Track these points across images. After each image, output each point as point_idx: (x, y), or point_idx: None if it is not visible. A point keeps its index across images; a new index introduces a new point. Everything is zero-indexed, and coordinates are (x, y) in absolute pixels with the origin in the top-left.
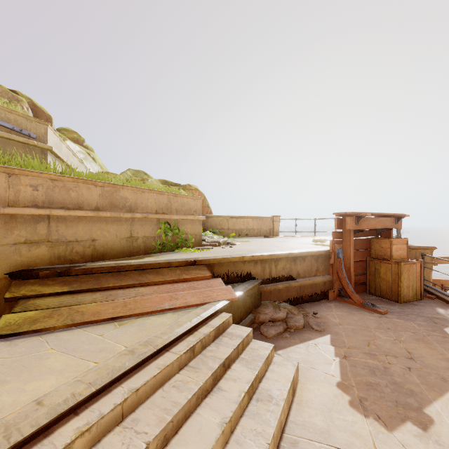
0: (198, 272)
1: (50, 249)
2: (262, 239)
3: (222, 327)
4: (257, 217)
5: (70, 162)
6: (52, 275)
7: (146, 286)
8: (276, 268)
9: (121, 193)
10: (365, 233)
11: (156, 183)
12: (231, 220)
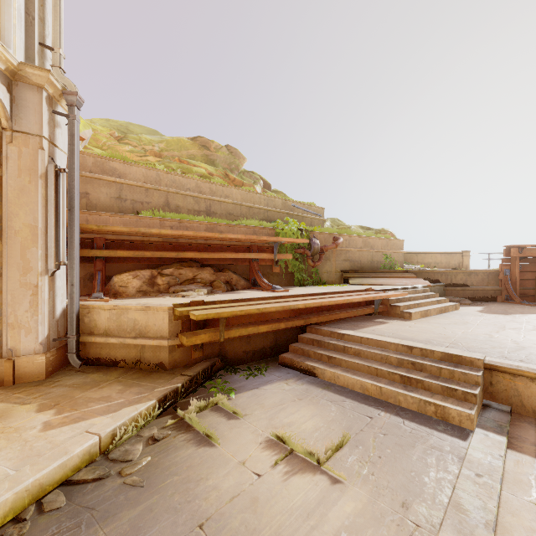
0: (409, 275)
1: (349, 263)
2: None
3: (425, 291)
4: (445, 252)
5: None
6: (353, 272)
7: (388, 278)
8: (455, 278)
9: (368, 240)
10: (535, 260)
11: (356, 229)
12: (419, 255)
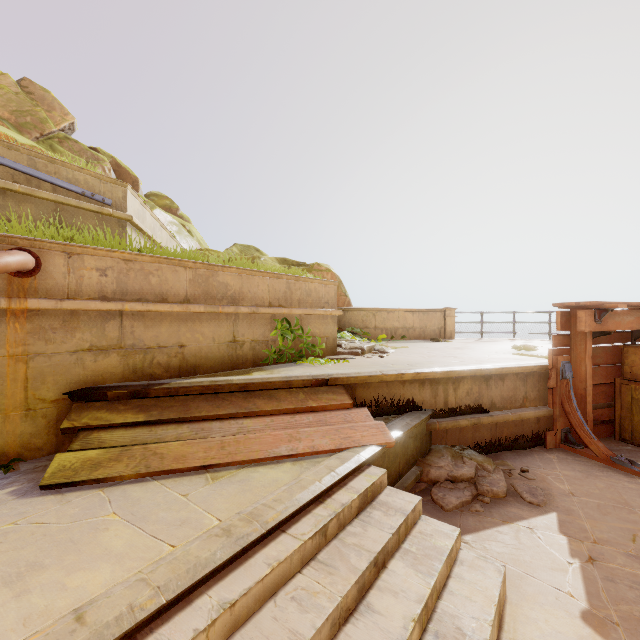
0: (331, 397)
1: (123, 359)
2: (429, 344)
3: (371, 493)
4: (420, 309)
5: (157, 236)
6: (124, 396)
7: (253, 417)
8: (455, 393)
9: (219, 278)
10: (611, 338)
11: (271, 262)
12: (379, 315)
